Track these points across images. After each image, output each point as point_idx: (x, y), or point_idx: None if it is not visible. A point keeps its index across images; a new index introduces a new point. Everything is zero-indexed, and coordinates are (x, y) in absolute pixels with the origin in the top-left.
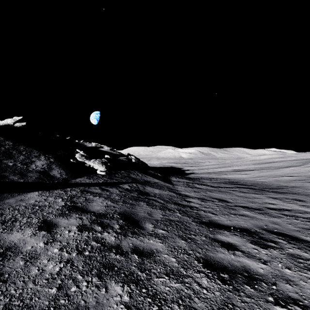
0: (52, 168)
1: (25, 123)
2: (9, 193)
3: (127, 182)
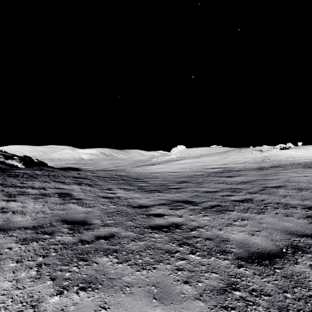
0: None
1: None
2: (2, 170)
3: (42, 170)
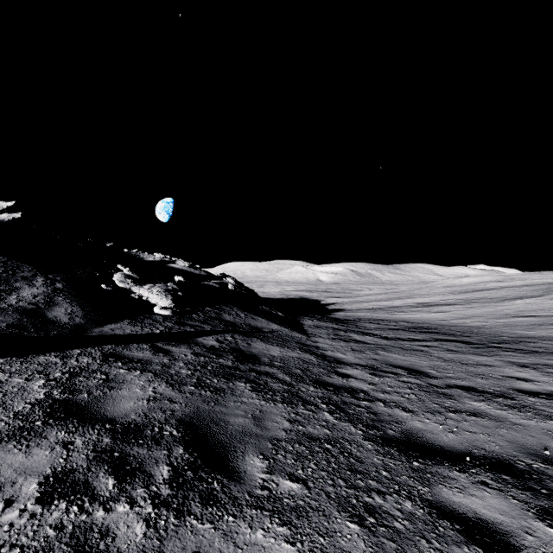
0: (54, 302)
1: (21, 214)
2: None
3: (214, 331)
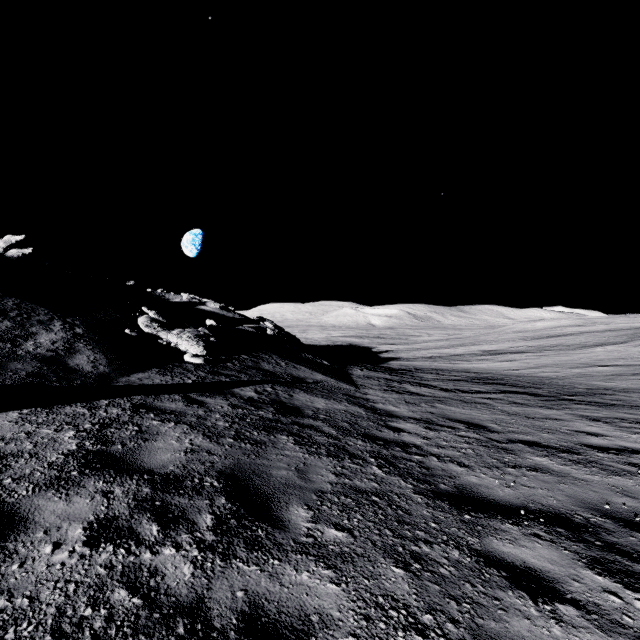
0: (75, 349)
1: (32, 249)
2: None
3: (252, 381)
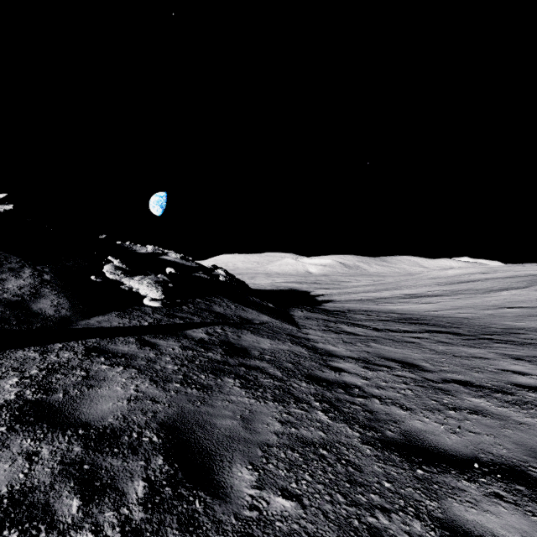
0: (40, 294)
1: (13, 206)
2: None
3: (204, 323)
